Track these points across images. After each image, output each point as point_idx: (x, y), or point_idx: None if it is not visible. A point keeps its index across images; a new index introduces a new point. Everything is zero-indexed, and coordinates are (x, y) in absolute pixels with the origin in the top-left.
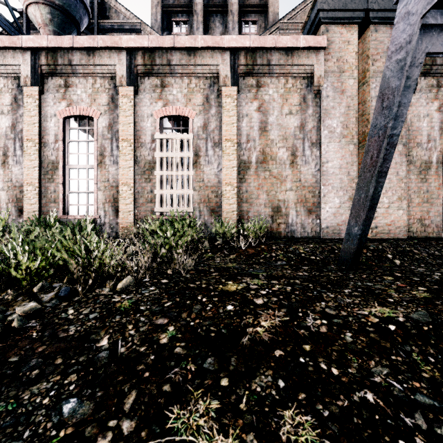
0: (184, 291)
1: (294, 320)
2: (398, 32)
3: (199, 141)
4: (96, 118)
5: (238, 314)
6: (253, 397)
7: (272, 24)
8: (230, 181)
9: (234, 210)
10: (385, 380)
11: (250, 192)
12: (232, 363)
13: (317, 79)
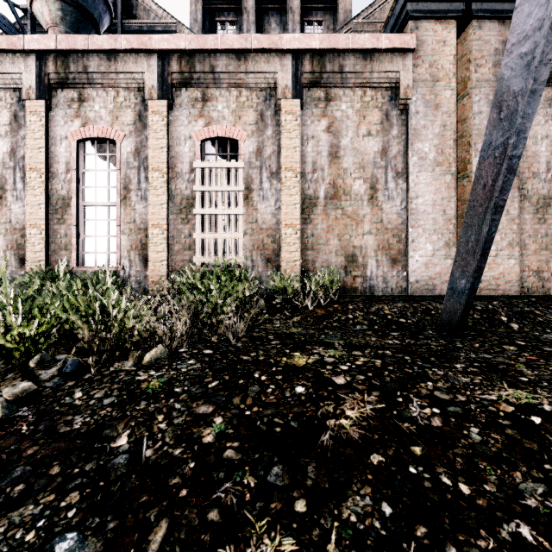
0: (235, 365)
1: (392, 408)
2: (521, 17)
3: (251, 171)
4: (119, 140)
5: (312, 399)
6: (347, 533)
7: (343, 25)
8: (292, 222)
9: (297, 260)
10: (544, 504)
11: (317, 236)
12: (310, 474)
13: (404, 90)
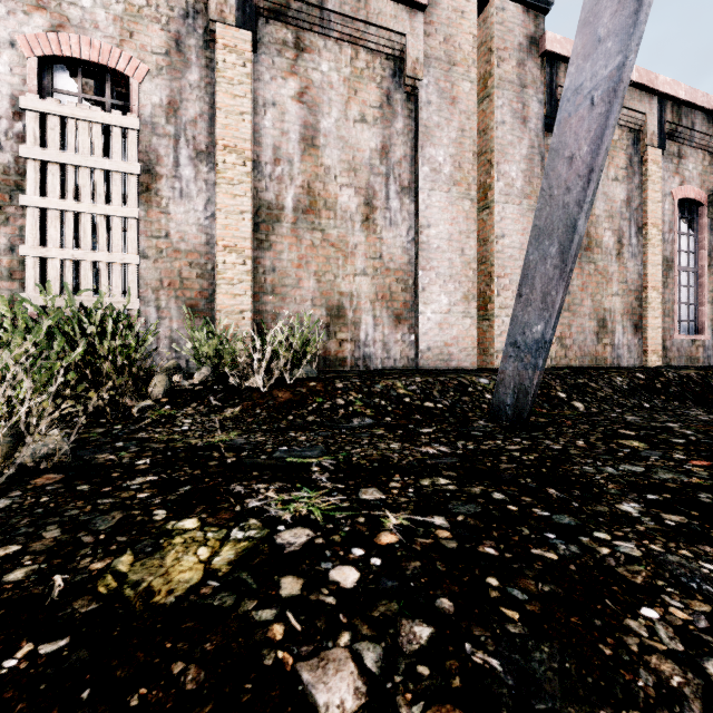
0: None
1: None
2: None
3: (157, 140)
4: None
5: None
6: None
7: None
8: (236, 243)
9: (246, 310)
10: None
11: (281, 271)
12: None
13: (412, 64)
